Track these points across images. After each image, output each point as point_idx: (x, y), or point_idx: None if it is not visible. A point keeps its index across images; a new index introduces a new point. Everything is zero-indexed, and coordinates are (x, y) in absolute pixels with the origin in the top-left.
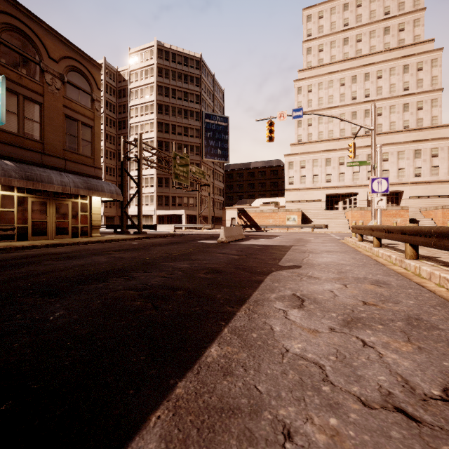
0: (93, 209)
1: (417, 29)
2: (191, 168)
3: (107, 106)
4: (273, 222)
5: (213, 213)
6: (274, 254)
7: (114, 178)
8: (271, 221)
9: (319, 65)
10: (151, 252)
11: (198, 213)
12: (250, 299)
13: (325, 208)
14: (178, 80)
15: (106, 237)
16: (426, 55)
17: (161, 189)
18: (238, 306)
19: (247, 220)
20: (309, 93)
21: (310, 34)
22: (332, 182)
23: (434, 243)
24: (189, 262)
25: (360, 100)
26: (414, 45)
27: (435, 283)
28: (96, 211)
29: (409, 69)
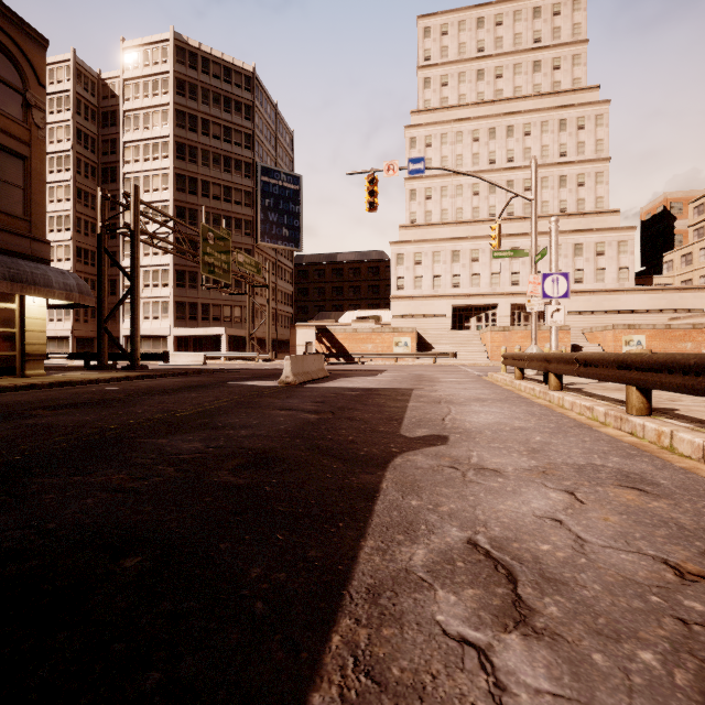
0: (28, 321)
1: (577, 70)
2: (236, 254)
3: (80, 138)
4: (373, 349)
5: (275, 334)
6: (386, 408)
7: (93, 269)
8: (370, 347)
9: (442, 107)
10: (131, 411)
11: (248, 333)
12: (353, 586)
13: (451, 328)
14: (214, 105)
15: (58, 377)
16: (589, 108)
17: (183, 290)
18: (317, 640)
19: (331, 345)
20: (428, 149)
21: (429, 57)
22: (462, 287)
23: None
24: (208, 433)
25: (501, 166)
26: (574, 92)
27: None
28: (35, 326)
29: (567, 126)
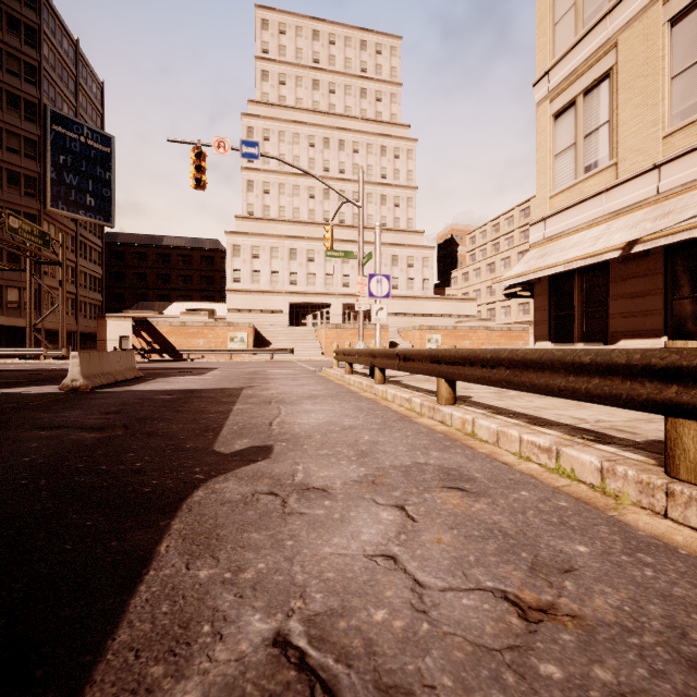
0: None
1: (394, 107)
2: (6, 217)
3: None
4: (205, 344)
5: (76, 325)
6: (205, 414)
7: None
8: (201, 342)
9: (280, 104)
10: None
11: (29, 323)
12: None
13: (289, 324)
14: None
15: None
16: (403, 142)
17: None
18: None
19: (153, 340)
20: (266, 142)
21: (267, 51)
22: (299, 285)
23: (508, 379)
24: None
25: (335, 175)
26: (392, 125)
27: (509, 451)
28: None
29: (387, 153)
